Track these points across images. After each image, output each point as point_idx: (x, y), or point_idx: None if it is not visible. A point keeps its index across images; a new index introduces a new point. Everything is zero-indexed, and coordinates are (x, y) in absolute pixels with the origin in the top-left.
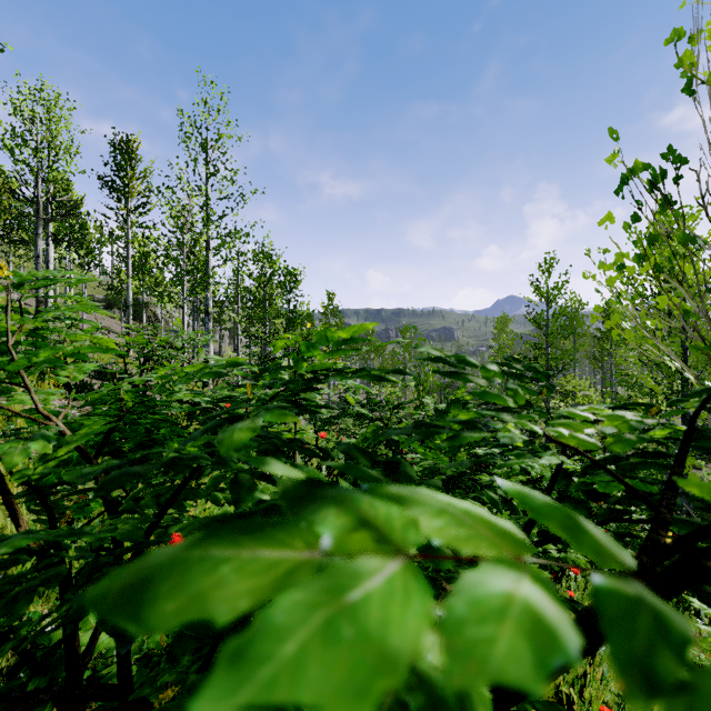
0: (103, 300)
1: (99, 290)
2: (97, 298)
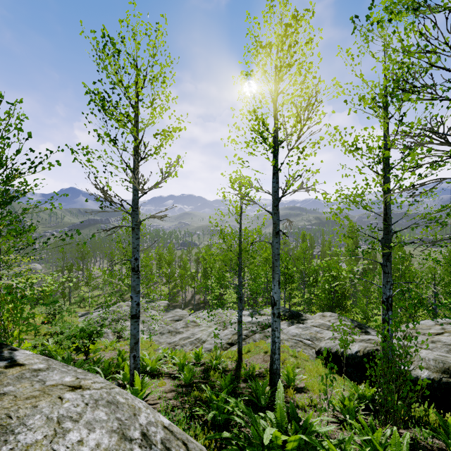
0: None
1: None
2: None
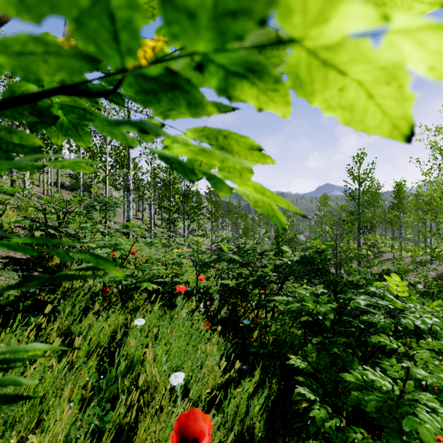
0: (70, 185)
1: (68, 180)
2: (66, 184)
